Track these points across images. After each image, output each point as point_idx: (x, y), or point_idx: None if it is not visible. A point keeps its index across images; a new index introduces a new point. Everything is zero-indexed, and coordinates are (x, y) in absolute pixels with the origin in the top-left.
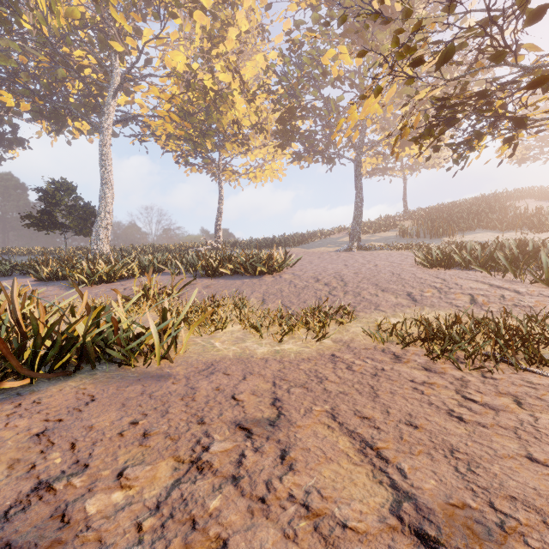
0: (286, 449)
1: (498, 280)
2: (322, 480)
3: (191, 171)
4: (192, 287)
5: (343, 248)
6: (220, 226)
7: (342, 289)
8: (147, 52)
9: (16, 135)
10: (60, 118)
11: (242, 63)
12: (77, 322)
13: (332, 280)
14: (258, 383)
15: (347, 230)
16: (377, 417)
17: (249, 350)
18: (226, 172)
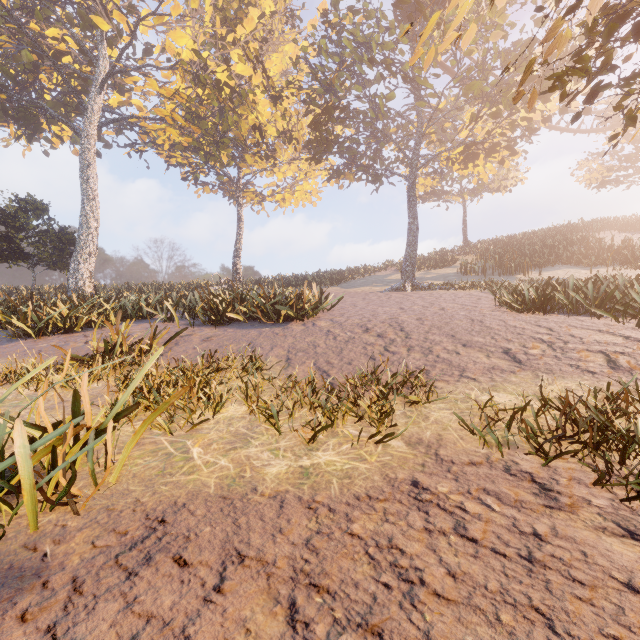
0: None
1: (633, 330)
2: None
3: (203, 191)
4: (185, 340)
5: (394, 287)
6: (239, 259)
7: (404, 343)
8: (147, 42)
9: None
10: (30, 119)
11: (266, 54)
12: None
13: (387, 330)
14: (251, 606)
15: (396, 266)
16: None
17: (251, 468)
18: (247, 194)
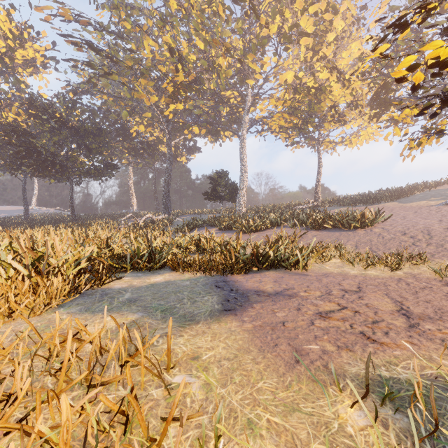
0: (361, 297)
1: None
2: (373, 303)
3: (296, 148)
4: (305, 236)
5: (447, 201)
6: (318, 187)
7: (426, 241)
8: (264, 71)
9: (196, 147)
10: (218, 133)
11: (338, 58)
12: (270, 250)
13: (418, 234)
14: (351, 282)
15: None
16: (410, 298)
17: (345, 271)
18: (323, 144)
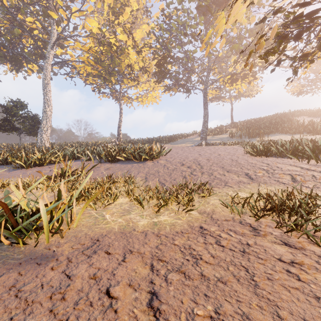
0: None
1: (305, 164)
2: None
3: (103, 96)
4: (97, 169)
5: (196, 144)
6: (120, 130)
7: (200, 170)
8: (75, 23)
9: None
10: (18, 61)
11: (134, 29)
12: None
13: (192, 164)
14: (136, 265)
15: (198, 133)
16: None
17: (132, 222)
18: (124, 98)
